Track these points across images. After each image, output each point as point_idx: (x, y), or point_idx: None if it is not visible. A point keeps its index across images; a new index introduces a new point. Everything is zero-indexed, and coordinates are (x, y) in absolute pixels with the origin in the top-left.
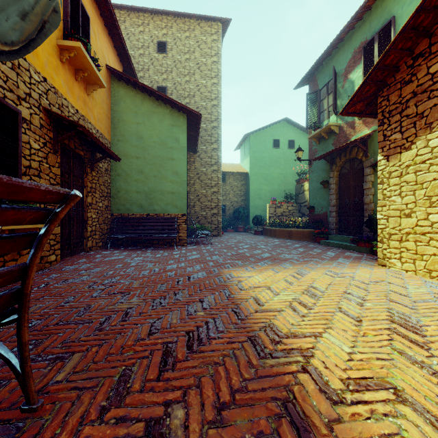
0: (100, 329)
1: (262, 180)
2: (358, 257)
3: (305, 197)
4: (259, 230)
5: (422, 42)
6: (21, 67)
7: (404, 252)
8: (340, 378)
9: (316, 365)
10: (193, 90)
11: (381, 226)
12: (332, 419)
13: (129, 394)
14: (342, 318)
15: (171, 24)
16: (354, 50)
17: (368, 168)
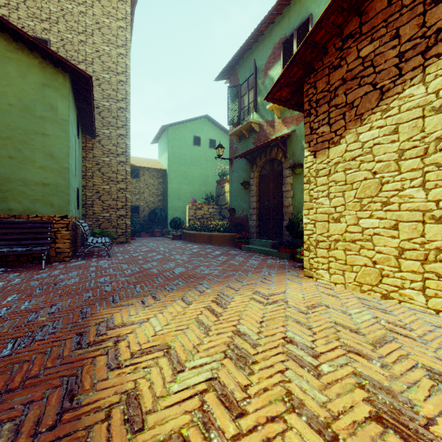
0: None
1: (182, 179)
2: (282, 266)
3: (226, 199)
4: (178, 234)
5: (352, 21)
6: None
7: (333, 262)
8: None
9: None
10: (91, 55)
11: (308, 231)
12: None
13: None
14: (303, 440)
15: None
16: (274, 45)
17: (287, 170)
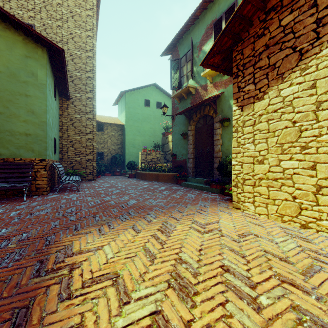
0: None
1: (136, 132)
2: (214, 199)
3: (169, 147)
4: (133, 173)
5: None
6: None
7: (257, 197)
8: None
9: None
10: (66, 37)
11: (236, 171)
12: None
13: None
14: None
15: None
16: (206, 26)
17: (217, 123)
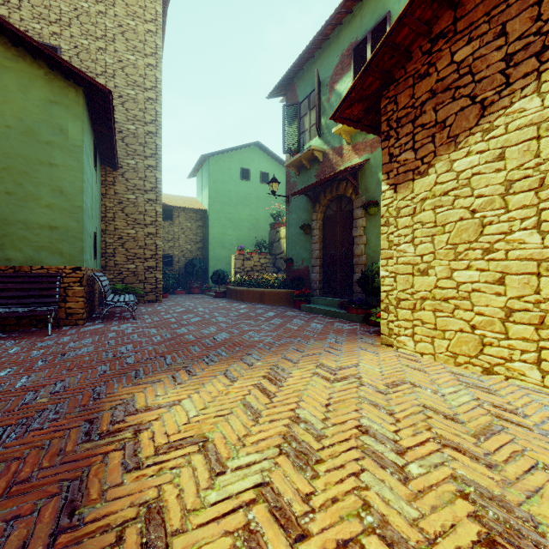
0: None
1: (226, 222)
2: (353, 331)
3: (281, 247)
4: (221, 291)
5: (444, 16)
6: None
7: (419, 327)
8: None
9: None
10: (112, 66)
11: (386, 287)
12: None
13: None
14: None
15: None
16: (342, 52)
17: (359, 209)
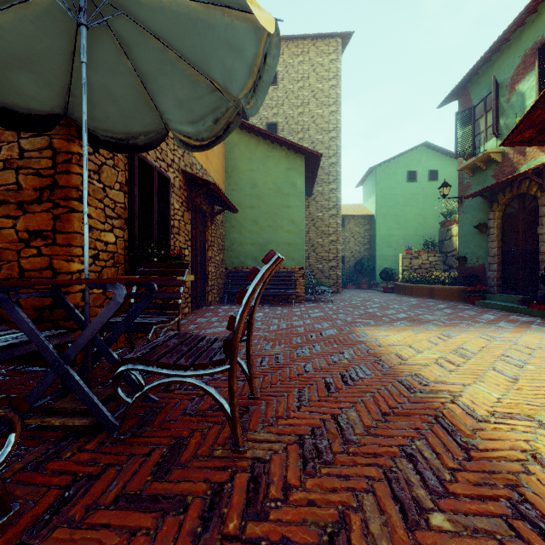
0: (262, 366)
1: (392, 223)
2: (528, 322)
3: (453, 244)
4: (389, 286)
5: None
6: (169, 137)
7: None
8: (486, 410)
9: (464, 401)
10: (307, 123)
11: None
12: (476, 428)
13: (310, 402)
14: (495, 375)
15: (282, 51)
16: (524, 52)
17: None
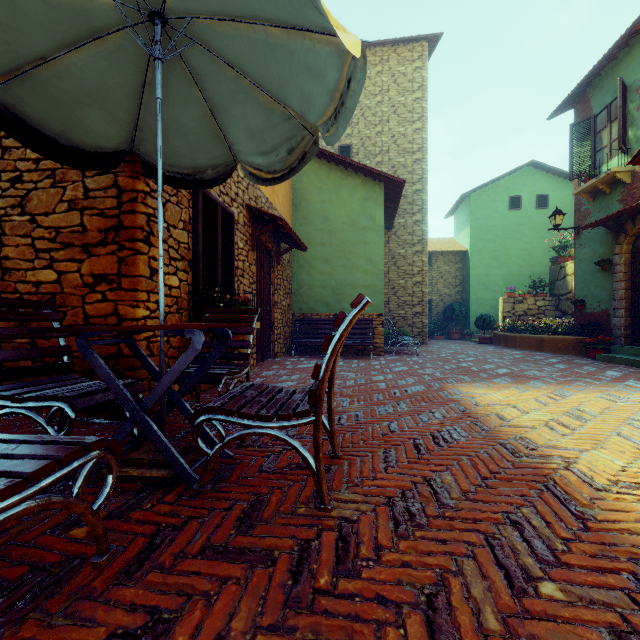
0: (341, 424)
1: (490, 261)
2: None
3: (568, 285)
4: (487, 337)
5: None
6: None
7: None
8: (607, 478)
9: (580, 468)
10: (386, 144)
11: None
12: (595, 498)
13: (398, 463)
14: (620, 441)
15: None
16: None
17: None
